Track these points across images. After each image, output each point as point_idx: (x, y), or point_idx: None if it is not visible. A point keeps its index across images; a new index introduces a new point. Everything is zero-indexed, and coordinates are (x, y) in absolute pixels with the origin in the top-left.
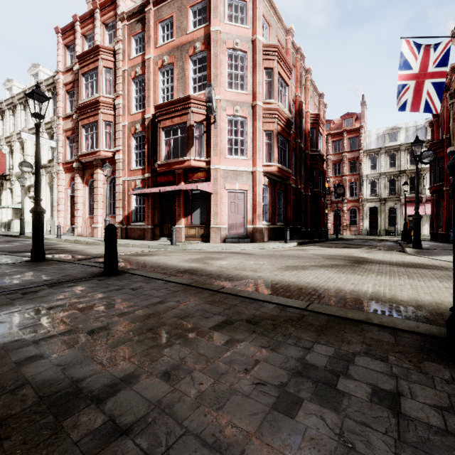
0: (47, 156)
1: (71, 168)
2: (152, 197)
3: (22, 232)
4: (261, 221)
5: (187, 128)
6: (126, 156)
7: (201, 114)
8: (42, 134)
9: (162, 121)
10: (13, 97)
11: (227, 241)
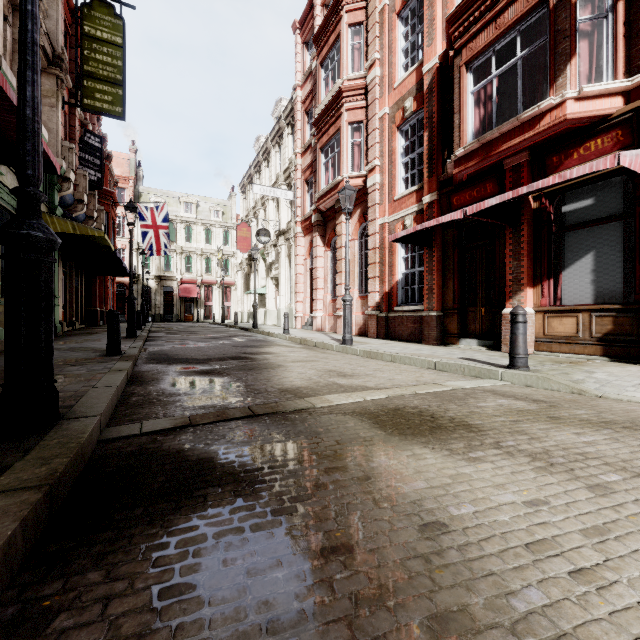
0: (287, 217)
1: (310, 226)
2: (439, 247)
3: (254, 323)
4: None
5: (549, 12)
6: (385, 174)
7: None
8: (281, 187)
9: (466, 45)
10: (258, 153)
11: None
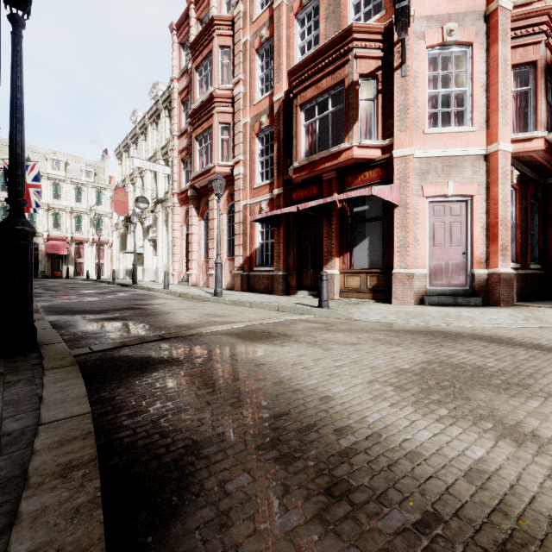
0: (164, 188)
1: (186, 198)
2: (284, 226)
3: (134, 280)
4: (508, 260)
5: (345, 90)
6: (247, 168)
7: (372, 59)
8: (158, 162)
9: (300, 93)
10: (136, 127)
11: (428, 301)
